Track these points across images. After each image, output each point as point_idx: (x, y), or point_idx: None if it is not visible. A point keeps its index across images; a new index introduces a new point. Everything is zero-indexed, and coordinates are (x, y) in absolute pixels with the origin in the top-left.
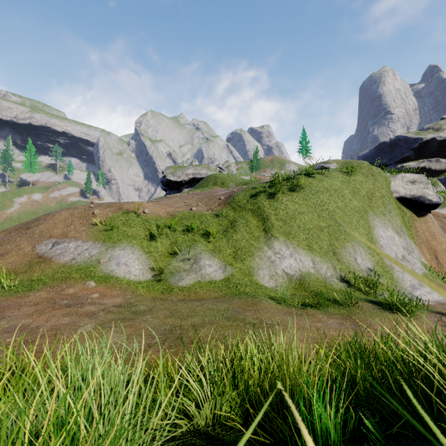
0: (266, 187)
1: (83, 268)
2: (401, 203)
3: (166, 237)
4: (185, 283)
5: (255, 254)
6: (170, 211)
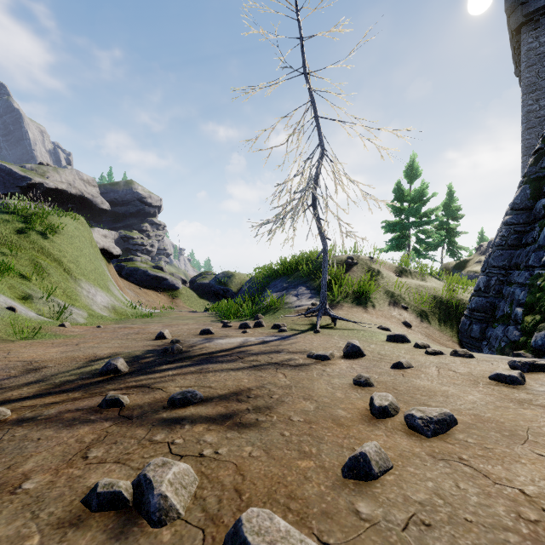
0: (25, 222)
1: (14, 318)
2: (101, 252)
3: None
4: (83, 321)
5: (78, 294)
6: None
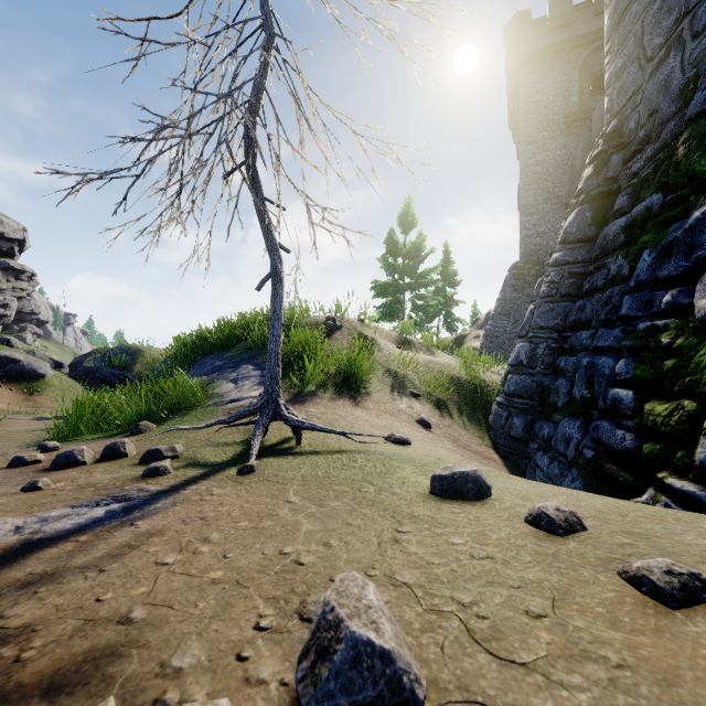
0: None
1: None
2: None
3: None
4: None
5: None
6: None
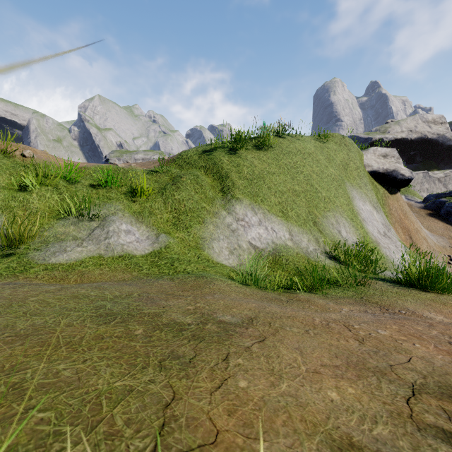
0: (225, 143)
1: None
2: (374, 179)
3: (53, 189)
4: (65, 259)
5: (207, 219)
6: (80, 165)
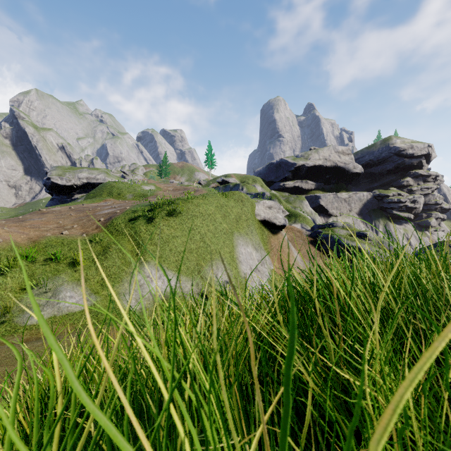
0: (147, 210)
1: None
2: (262, 224)
3: (20, 270)
4: (35, 321)
5: (125, 279)
6: (33, 236)
